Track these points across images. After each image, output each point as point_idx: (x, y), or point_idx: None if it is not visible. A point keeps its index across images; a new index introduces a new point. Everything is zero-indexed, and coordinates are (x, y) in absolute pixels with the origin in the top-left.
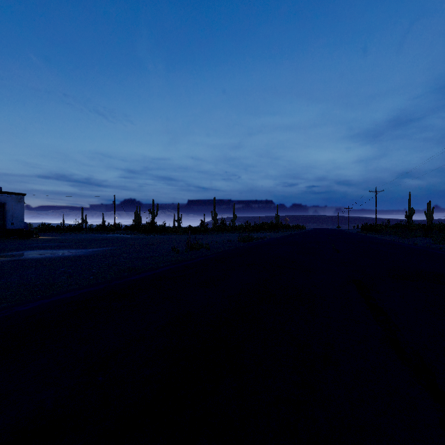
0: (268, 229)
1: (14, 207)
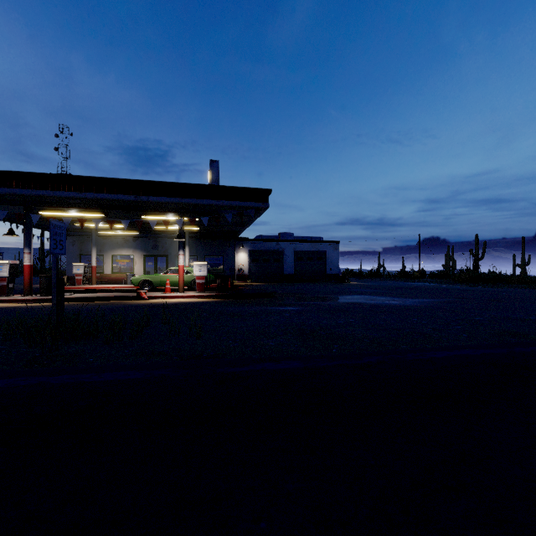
0: None
1: (332, 254)
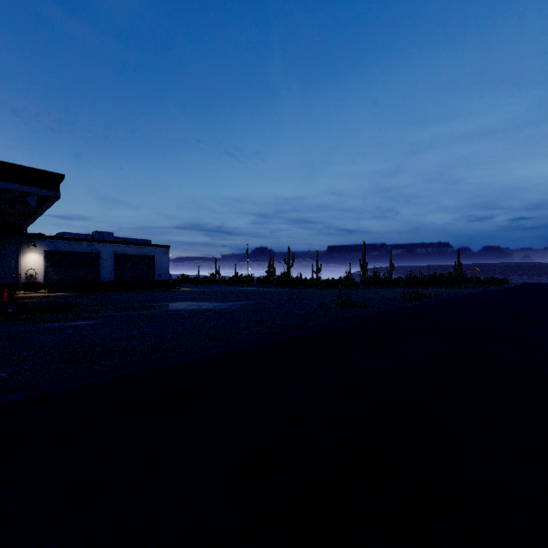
0: (443, 283)
1: (161, 259)
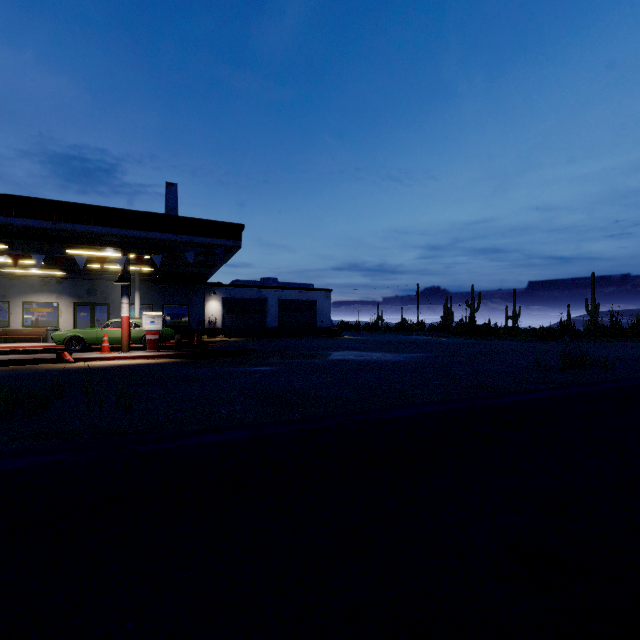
0: None
1: (323, 304)
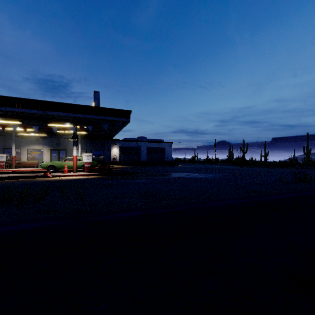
0: None
1: (168, 149)
